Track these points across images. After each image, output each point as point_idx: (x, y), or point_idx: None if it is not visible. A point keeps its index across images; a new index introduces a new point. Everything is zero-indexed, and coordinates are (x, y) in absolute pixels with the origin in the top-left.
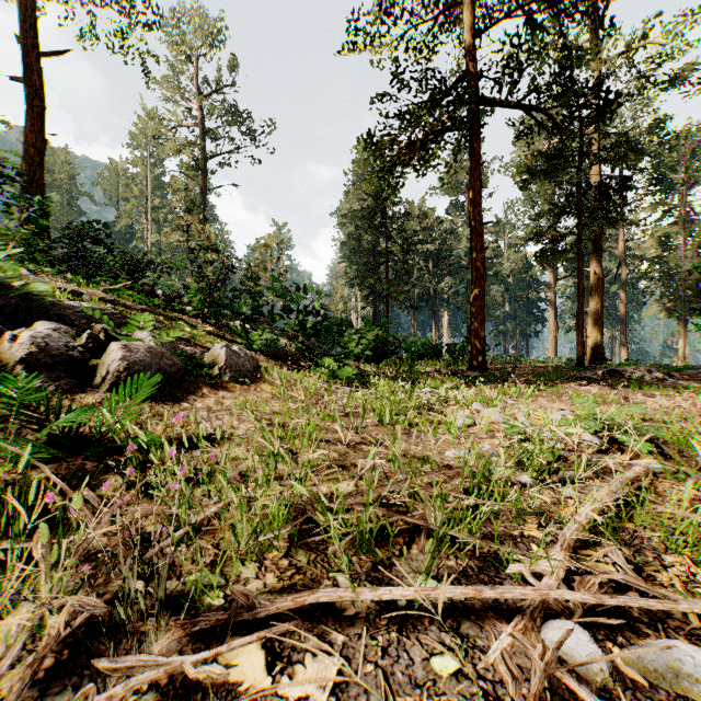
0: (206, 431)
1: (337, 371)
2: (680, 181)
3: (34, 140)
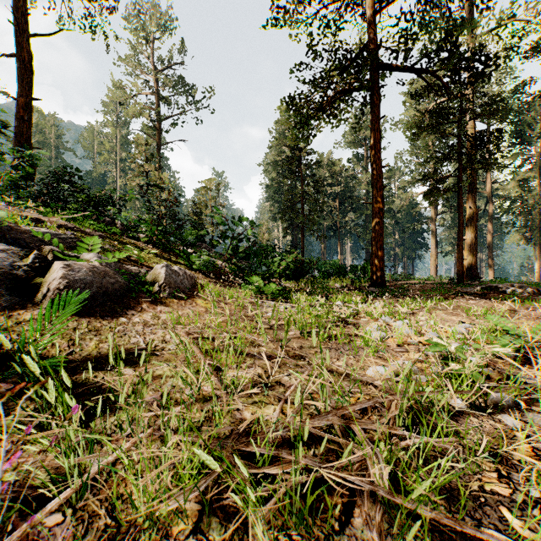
0: (138, 345)
1: (263, 288)
2: (536, 135)
3: (23, 103)
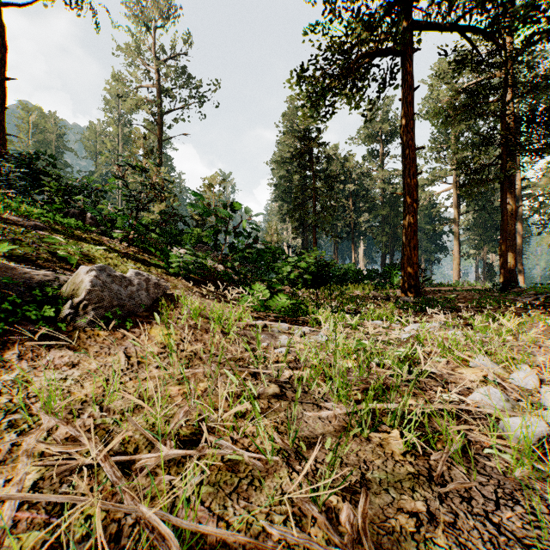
0: None
1: (269, 302)
2: None
3: None
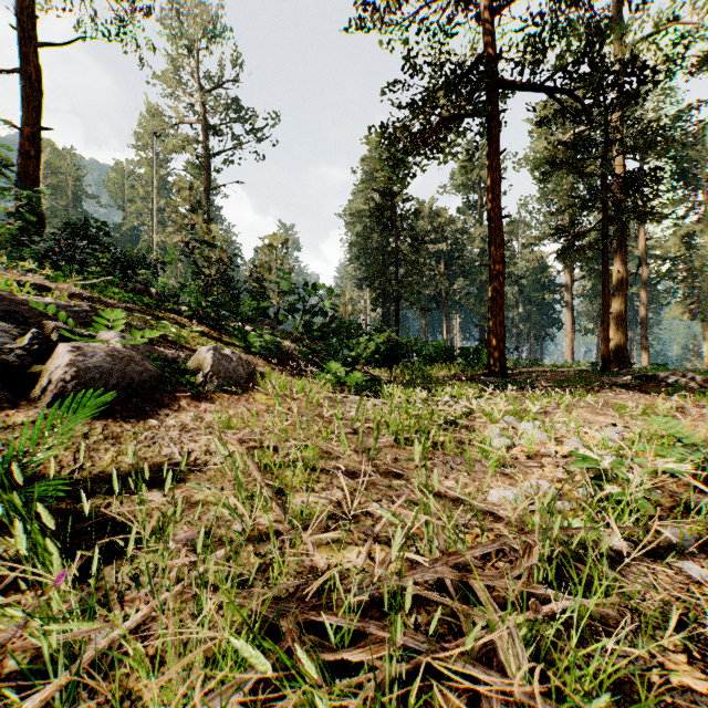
0: (171, 458)
1: (345, 378)
2: (705, 176)
3: (28, 134)
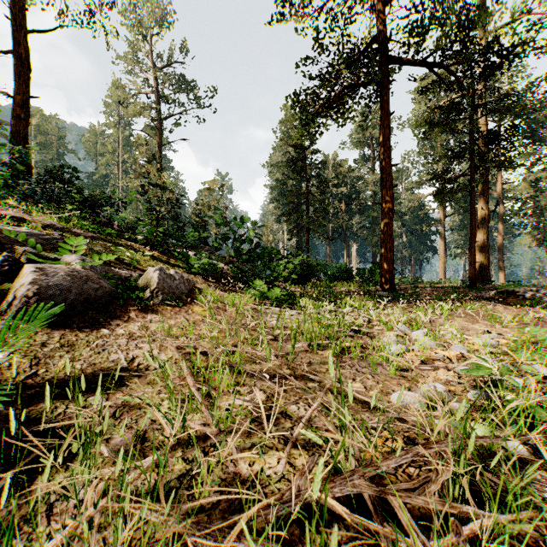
0: (117, 364)
1: (267, 293)
2: None
3: (19, 101)
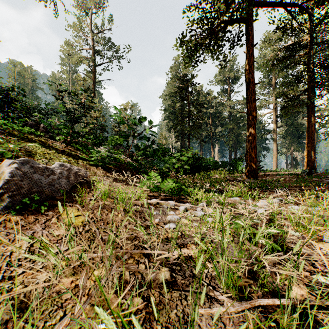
0: None
1: (161, 185)
2: None
3: None
